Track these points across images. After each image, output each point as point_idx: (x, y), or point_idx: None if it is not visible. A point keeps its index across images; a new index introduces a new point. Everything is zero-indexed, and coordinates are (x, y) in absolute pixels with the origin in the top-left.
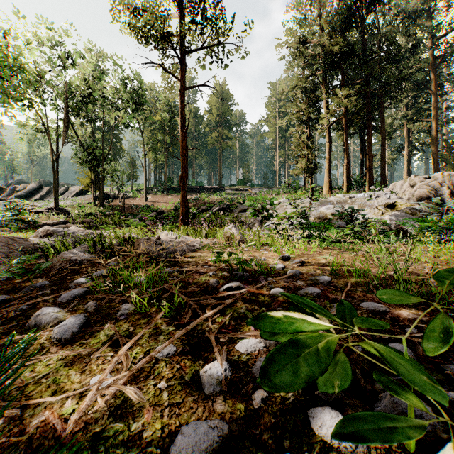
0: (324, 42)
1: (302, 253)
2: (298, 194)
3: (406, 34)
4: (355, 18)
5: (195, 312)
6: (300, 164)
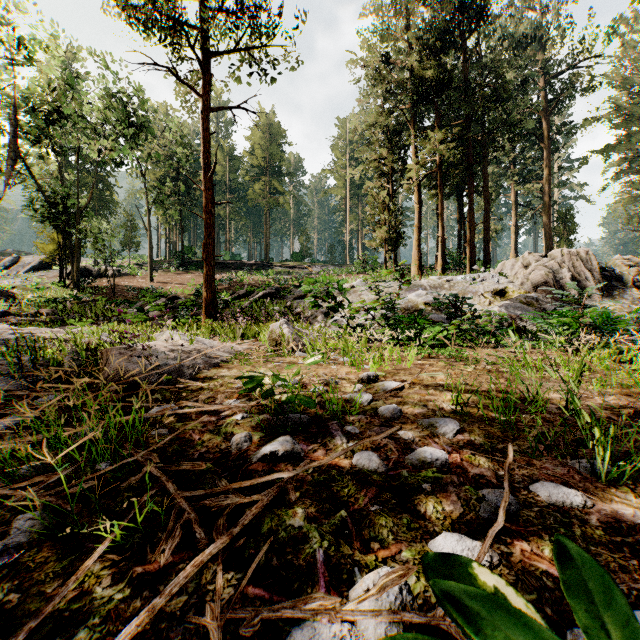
0: (412, 64)
1: (394, 367)
2: (382, 273)
3: (514, 67)
4: (453, 36)
5: (191, 528)
6: (380, 232)
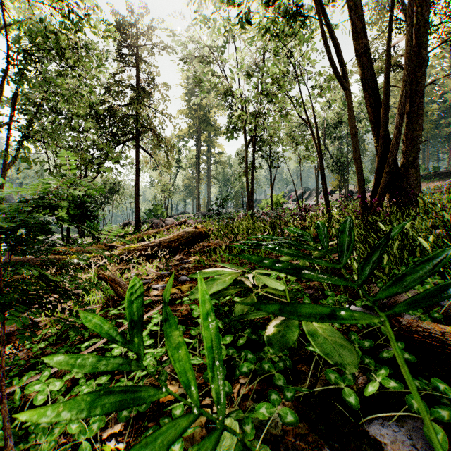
0: None
1: None
2: None
3: None
4: None
5: None
6: None
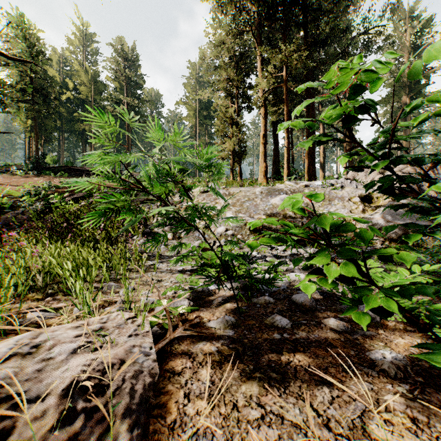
0: None
1: None
2: None
3: None
4: None
5: None
6: (228, 144)
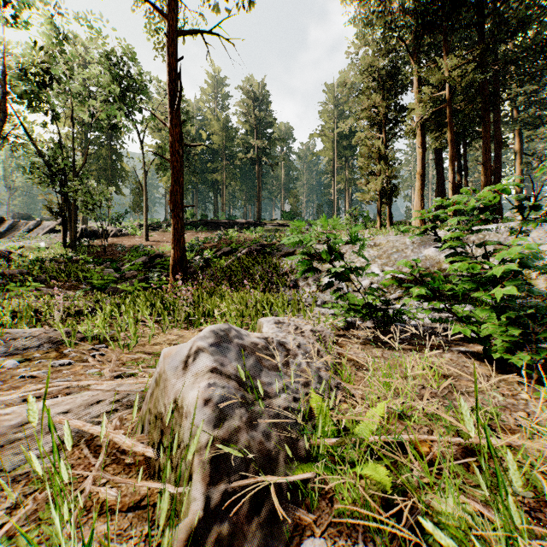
0: None
1: None
2: None
3: None
4: None
5: None
6: (374, 184)
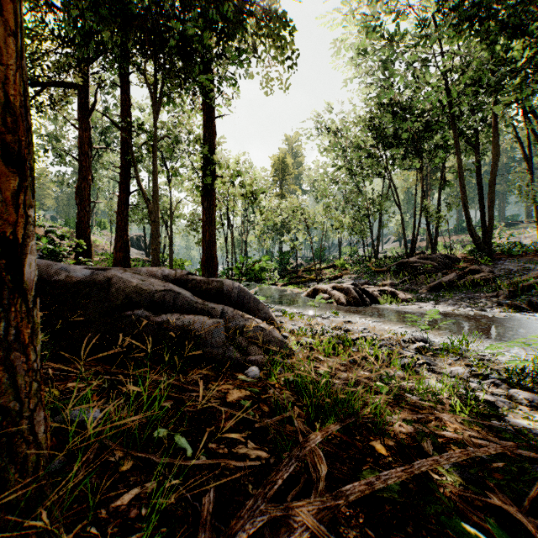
0: None
1: None
2: None
3: None
4: None
5: None
6: None
